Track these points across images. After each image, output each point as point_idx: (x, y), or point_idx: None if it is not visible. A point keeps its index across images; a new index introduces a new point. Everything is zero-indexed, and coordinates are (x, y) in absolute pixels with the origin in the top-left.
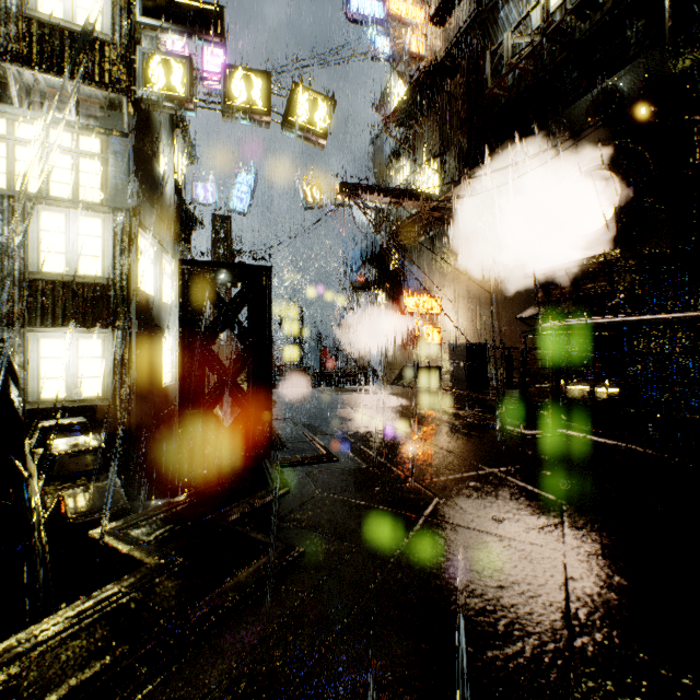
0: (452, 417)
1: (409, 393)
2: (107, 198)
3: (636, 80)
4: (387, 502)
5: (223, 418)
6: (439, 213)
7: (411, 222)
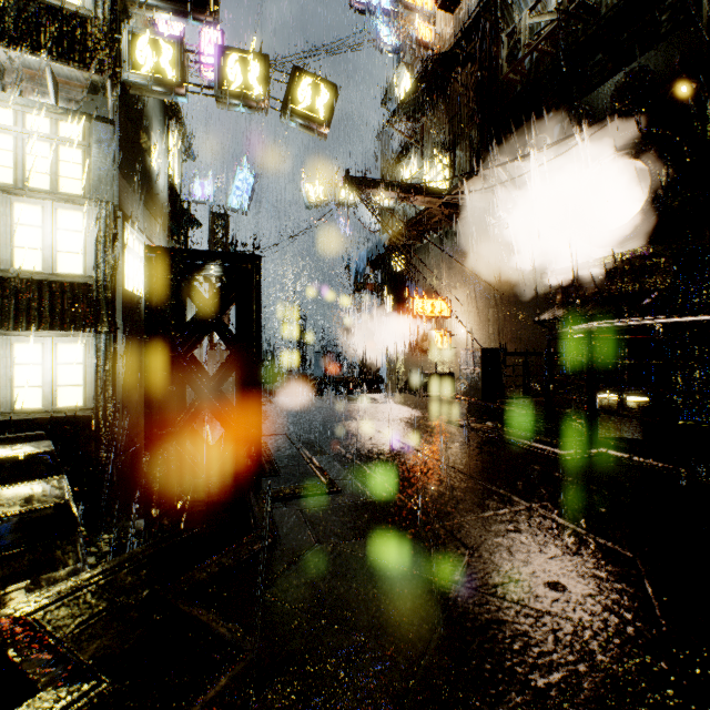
0: (470, 431)
1: (419, 402)
2: (90, 190)
3: (668, 59)
4: (404, 558)
5: (210, 433)
6: (449, 210)
7: (419, 220)
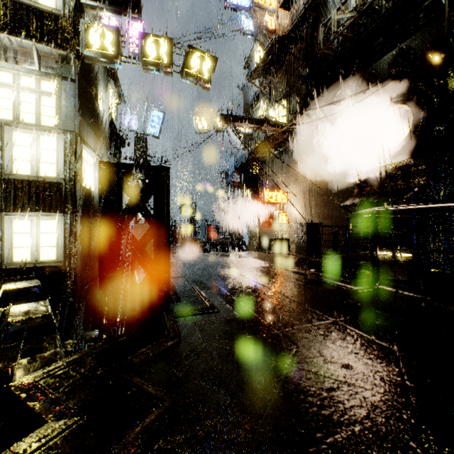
0: (299, 275)
1: (267, 257)
2: (60, 123)
3: (423, 42)
4: (257, 350)
5: (137, 276)
6: (286, 135)
7: (268, 142)
